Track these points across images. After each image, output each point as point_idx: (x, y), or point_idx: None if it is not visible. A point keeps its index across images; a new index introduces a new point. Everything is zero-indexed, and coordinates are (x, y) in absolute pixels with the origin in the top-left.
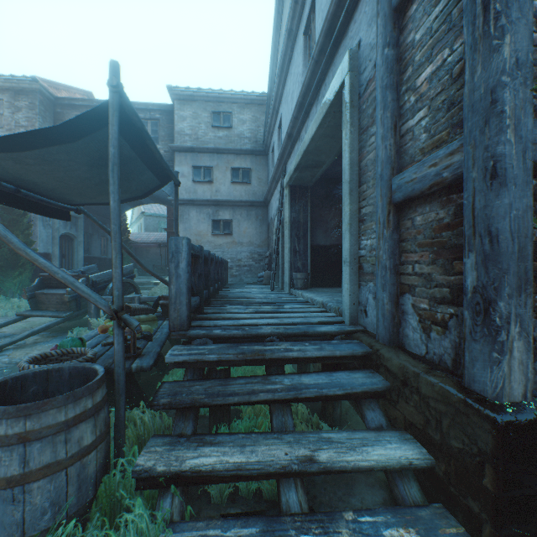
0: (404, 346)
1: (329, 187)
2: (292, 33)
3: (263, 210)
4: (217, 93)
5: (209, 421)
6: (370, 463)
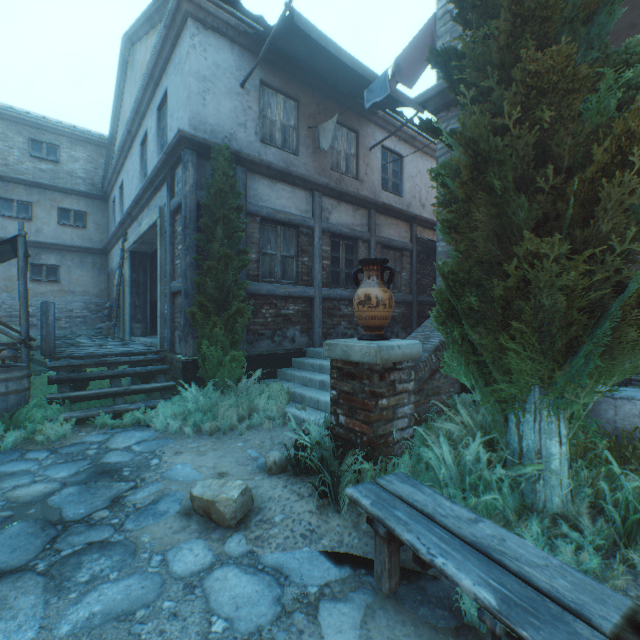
0: (176, 351)
1: None
2: (132, 134)
3: (102, 258)
4: (39, 120)
5: None
6: (152, 387)
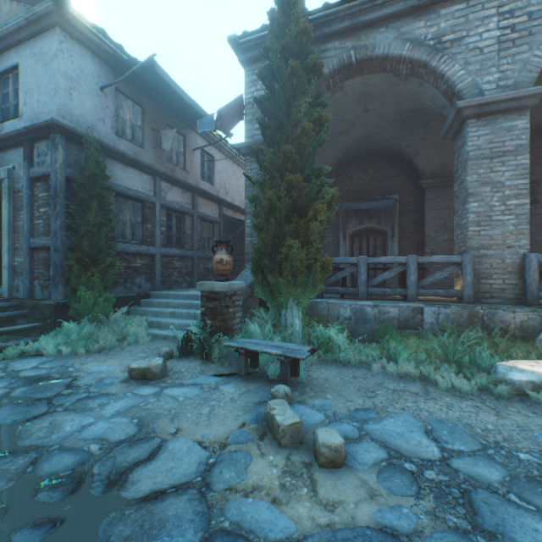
0: (36, 298)
1: None
2: None
3: None
4: None
5: None
6: (21, 327)
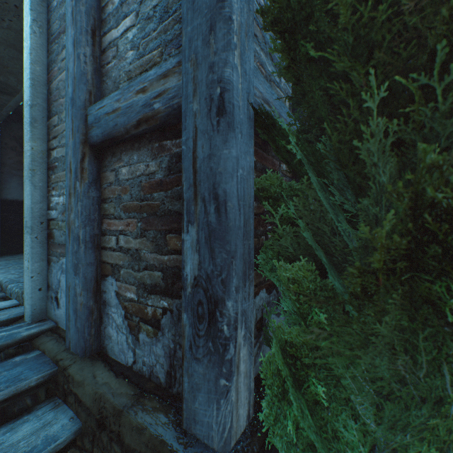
0: (106, 351)
1: None
2: None
3: None
4: None
5: None
6: None
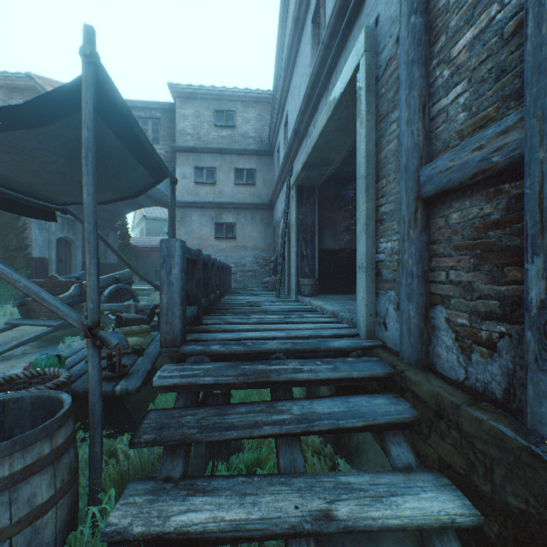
0: (434, 367)
1: (338, 188)
2: (299, 23)
3: (268, 212)
4: (220, 91)
5: (205, 453)
6: (402, 521)
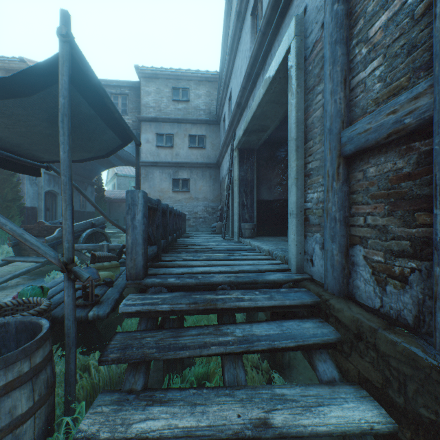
0: (354, 297)
1: (272, 150)
2: (241, 15)
3: (215, 170)
4: (177, 72)
5: (163, 368)
6: (328, 428)
